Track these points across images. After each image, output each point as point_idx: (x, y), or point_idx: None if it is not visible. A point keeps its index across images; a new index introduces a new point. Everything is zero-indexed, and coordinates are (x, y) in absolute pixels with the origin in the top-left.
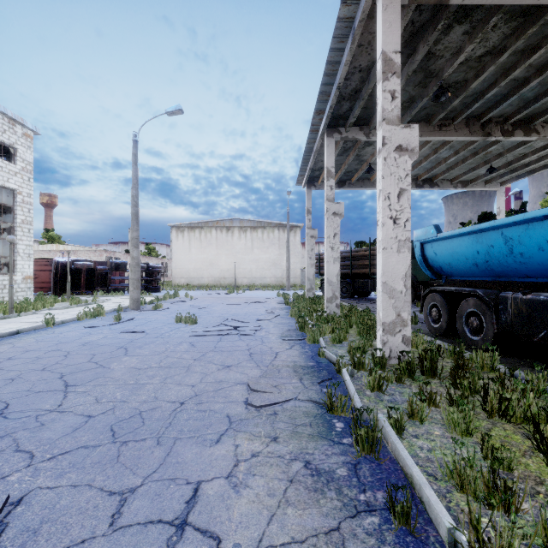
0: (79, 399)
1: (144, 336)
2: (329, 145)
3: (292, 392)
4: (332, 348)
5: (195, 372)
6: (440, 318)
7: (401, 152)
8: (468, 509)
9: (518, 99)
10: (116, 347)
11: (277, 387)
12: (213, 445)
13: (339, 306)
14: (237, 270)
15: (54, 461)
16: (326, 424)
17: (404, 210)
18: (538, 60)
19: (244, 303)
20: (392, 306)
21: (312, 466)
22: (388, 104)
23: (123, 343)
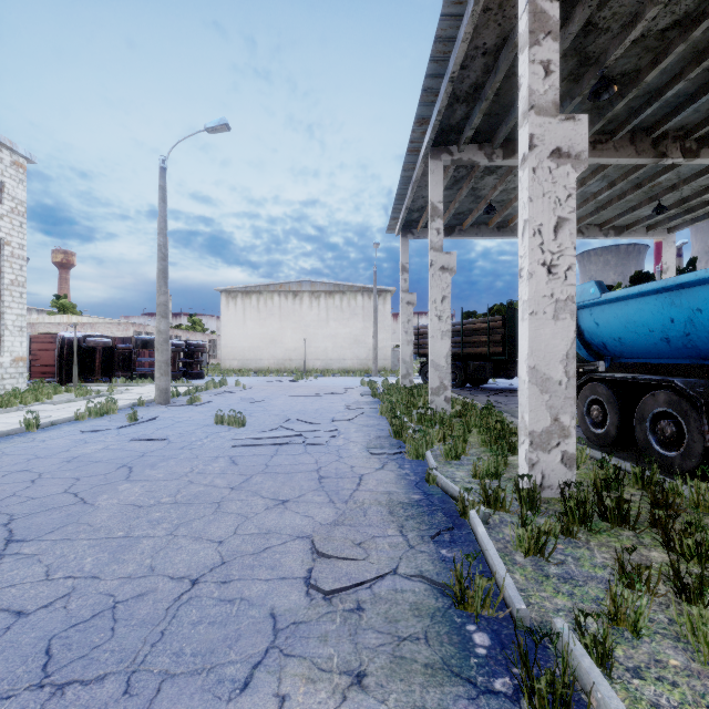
0: (16, 572)
1: (164, 445)
2: (435, 170)
3: (388, 557)
4: (446, 468)
5: (229, 512)
6: (605, 421)
7: (559, 160)
8: None
9: None
10: (117, 465)
11: (363, 546)
12: (235, 698)
13: (449, 399)
14: (307, 349)
15: None
16: (456, 636)
17: (565, 251)
18: None
19: (315, 395)
20: (545, 406)
21: None
22: (539, 83)
23: (129, 459)
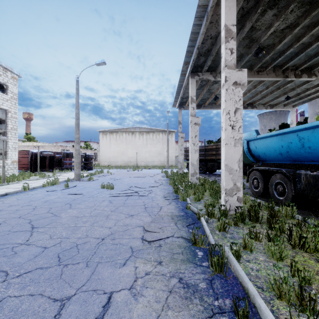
0: (39, 236)
1: (82, 196)
2: (192, 83)
3: (170, 232)
4: (194, 204)
5: (111, 219)
6: (259, 186)
7: (236, 86)
8: (290, 317)
9: (304, 55)
10: (65, 203)
11: (161, 228)
12: (121, 267)
13: (198, 178)
14: (138, 157)
15: (20, 278)
16: (192, 253)
17: (238, 120)
18: (317, 31)
19: (142, 176)
20: (231, 179)
21: (183, 281)
22: (228, 57)
23: (69, 201)
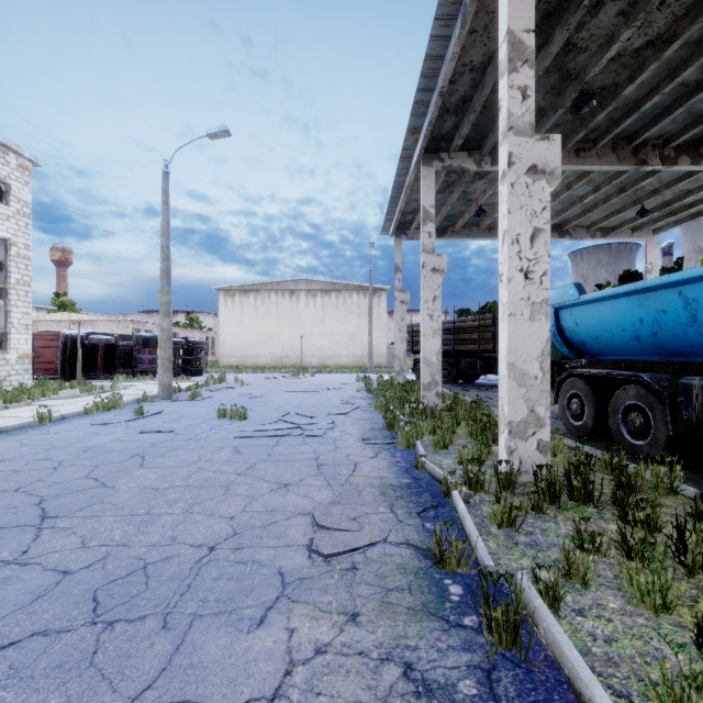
0: (56, 541)
1: (171, 437)
2: (426, 176)
3: (379, 529)
4: (434, 457)
5: (237, 494)
6: (583, 413)
7: (535, 176)
8: None
9: (685, 113)
10: (130, 454)
11: (357, 520)
12: (253, 630)
13: (440, 394)
14: (304, 346)
15: None
16: (435, 587)
17: (540, 259)
18: None
19: (312, 390)
20: (523, 398)
21: (416, 674)
22: (517, 107)
23: (141, 449)
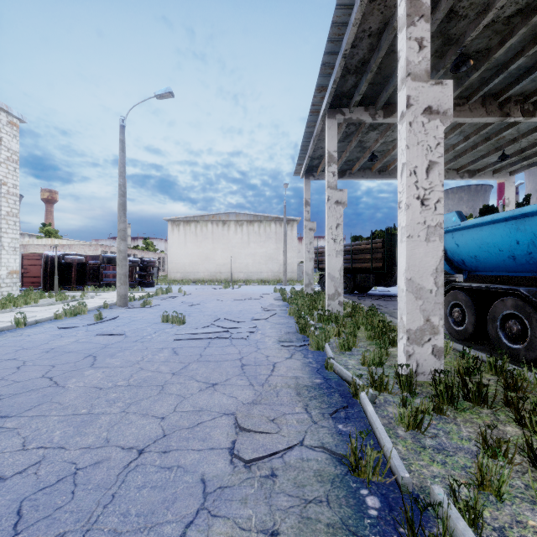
0: None
1: (121, 339)
2: (331, 127)
3: (296, 431)
4: (341, 358)
5: (170, 393)
6: (464, 320)
7: (430, 116)
8: None
9: None
10: (84, 355)
11: (276, 422)
12: None
13: (342, 303)
14: (233, 264)
15: None
16: (352, 499)
17: (434, 188)
18: None
19: (239, 299)
20: (419, 309)
21: None
22: (414, 56)
23: (94, 350)
